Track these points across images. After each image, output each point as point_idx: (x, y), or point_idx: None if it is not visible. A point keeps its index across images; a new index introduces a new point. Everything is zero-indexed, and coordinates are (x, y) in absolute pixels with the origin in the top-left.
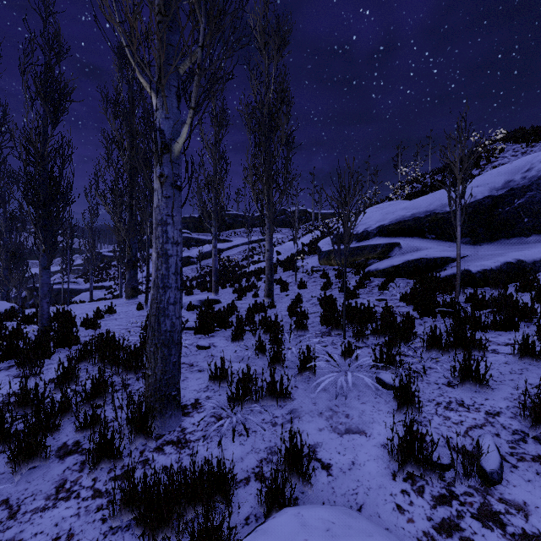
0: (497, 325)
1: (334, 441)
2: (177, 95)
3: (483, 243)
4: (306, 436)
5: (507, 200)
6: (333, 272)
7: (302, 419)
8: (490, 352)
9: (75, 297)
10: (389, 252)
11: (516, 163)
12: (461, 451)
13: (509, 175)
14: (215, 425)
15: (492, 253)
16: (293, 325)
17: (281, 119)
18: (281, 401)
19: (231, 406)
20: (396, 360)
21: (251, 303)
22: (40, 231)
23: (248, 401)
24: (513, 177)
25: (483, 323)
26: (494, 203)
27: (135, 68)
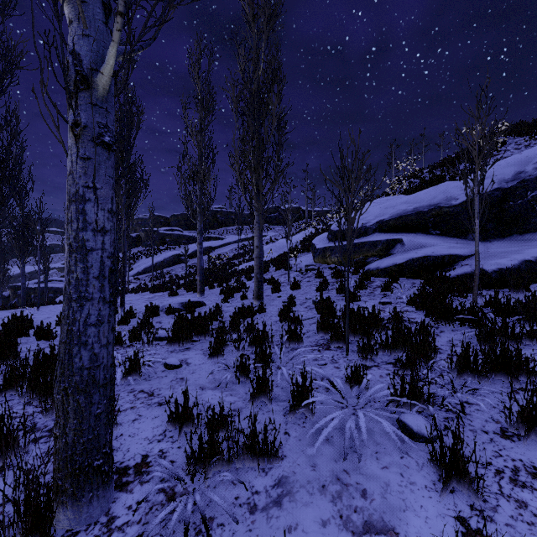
0: (534, 337)
1: None
2: (103, 2)
3: (494, 239)
4: None
5: (519, 193)
6: (329, 271)
7: (295, 499)
8: None
9: (60, 296)
10: (390, 249)
11: (527, 153)
12: None
13: (519, 166)
14: (158, 516)
15: (505, 250)
16: (285, 335)
17: (271, 100)
18: (266, 460)
19: (190, 471)
20: (423, 394)
21: (238, 305)
22: None
23: (216, 463)
24: (524, 168)
25: (518, 335)
26: (504, 196)
27: None
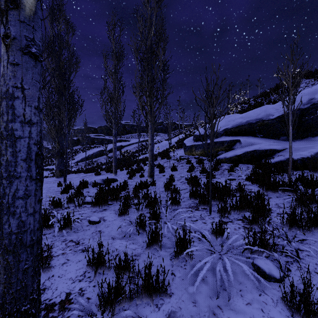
0: None
1: None
2: None
3: (296, 139)
4: None
5: (311, 111)
6: (194, 160)
7: None
8: None
9: None
10: (232, 146)
11: (315, 87)
12: None
13: (311, 95)
14: None
15: (304, 146)
16: (169, 200)
17: (159, 51)
18: (158, 296)
19: (101, 308)
20: (269, 244)
21: (138, 181)
22: None
23: (121, 301)
24: (314, 96)
25: None
26: (302, 113)
27: None
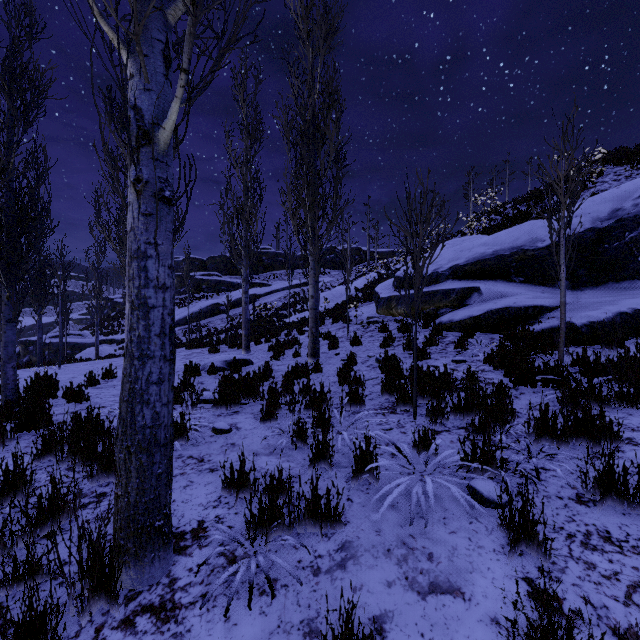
0: (624, 399)
1: (412, 609)
2: (163, 55)
3: (586, 287)
4: (367, 597)
5: (615, 234)
6: (395, 324)
7: (359, 562)
8: (625, 442)
9: (79, 353)
10: (466, 299)
11: (625, 187)
12: (629, 638)
13: (616, 202)
14: (221, 576)
15: (599, 300)
16: (345, 397)
17: (328, 128)
18: (328, 525)
19: (250, 536)
20: (495, 459)
21: (291, 364)
22: (1, 270)
23: (277, 528)
24: (622, 205)
25: (605, 397)
26: (598, 237)
27: (93, 7)
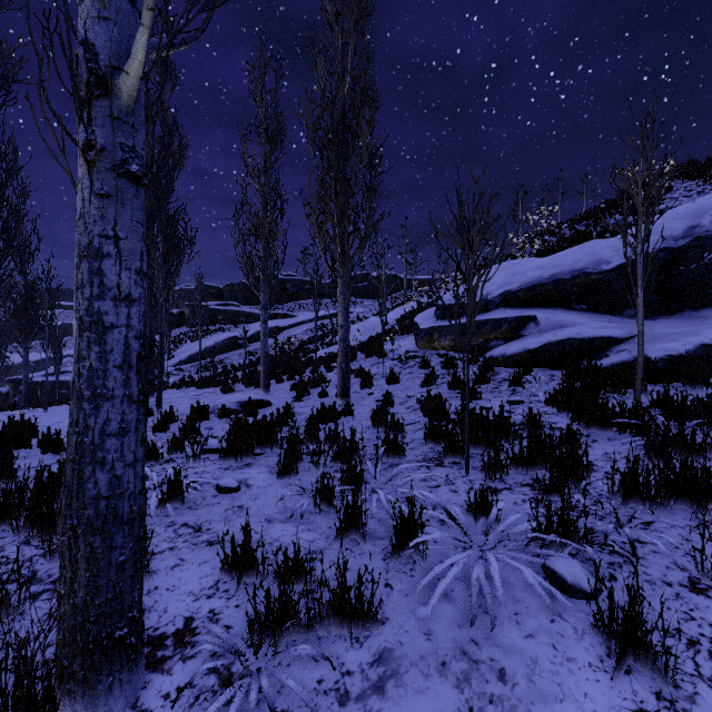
0: None
1: None
2: None
3: (659, 316)
4: None
5: (692, 254)
6: (437, 359)
7: (403, 683)
8: None
9: None
10: (520, 329)
11: (703, 201)
12: None
13: (692, 218)
14: (208, 710)
15: (675, 330)
16: (381, 446)
17: (361, 128)
18: (360, 624)
19: (254, 642)
20: (578, 529)
21: (316, 405)
22: None
23: (290, 630)
24: (699, 221)
25: (700, 446)
26: (672, 258)
27: None
